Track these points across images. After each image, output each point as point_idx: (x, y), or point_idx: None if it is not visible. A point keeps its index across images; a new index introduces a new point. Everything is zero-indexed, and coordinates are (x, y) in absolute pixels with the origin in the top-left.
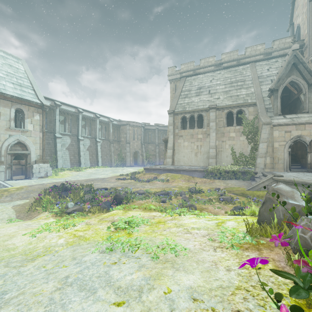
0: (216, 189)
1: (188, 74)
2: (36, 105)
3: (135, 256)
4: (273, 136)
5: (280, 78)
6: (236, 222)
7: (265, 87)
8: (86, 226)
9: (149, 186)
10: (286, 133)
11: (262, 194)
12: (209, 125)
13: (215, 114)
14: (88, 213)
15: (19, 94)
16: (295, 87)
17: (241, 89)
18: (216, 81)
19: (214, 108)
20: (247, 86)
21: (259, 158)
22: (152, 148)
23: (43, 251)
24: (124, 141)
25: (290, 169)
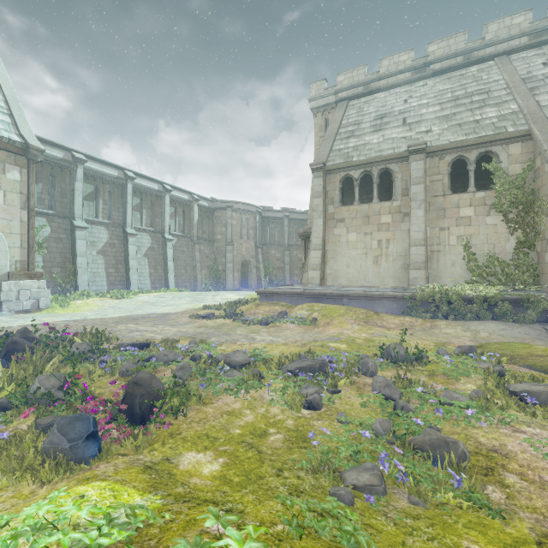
0: (465, 350)
1: (353, 94)
2: (10, 145)
3: None
4: None
5: None
6: None
7: (547, 98)
8: None
9: (266, 338)
10: None
11: None
12: (409, 192)
13: (424, 165)
14: None
15: None
16: None
17: (484, 109)
18: (419, 100)
19: (421, 152)
20: (499, 101)
21: None
22: (278, 256)
23: None
24: (222, 241)
25: None
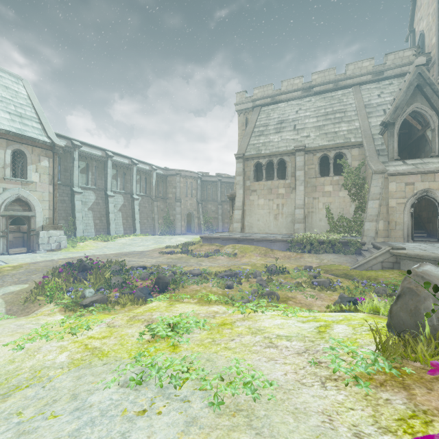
0: (307, 267)
1: (264, 103)
2: (43, 144)
3: (181, 395)
4: (388, 190)
5: (398, 107)
6: (350, 327)
7: (375, 121)
8: (106, 330)
9: (208, 264)
10: (408, 186)
11: (374, 275)
12: (295, 175)
13: (304, 159)
14: (115, 306)
15: (18, 129)
16: (418, 119)
17: (341, 124)
18: (305, 112)
19: (302, 151)
20: (350, 119)
21: (368, 222)
22: (213, 209)
23: (28, 378)
24: (173, 198)
25: (413, 239)
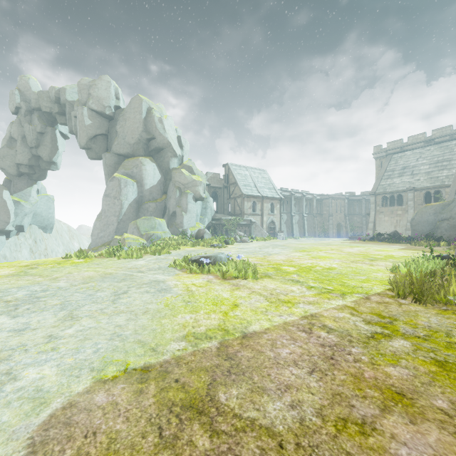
0: None
1: (394, 152)
2: (278, 199)
3: None
4: None
5: None
6: None
7: None
8: None
9: None
10: None
11: None
12: (407, 203)
13: (413, 194)
14: None
15: (271, 195)
16: None
17: (443, 171)
18: (422, 160)
19: (412, 190)
20: (451, 167)
21: None
22: (358, 220)
23: None
24: (326, 214)
25: None
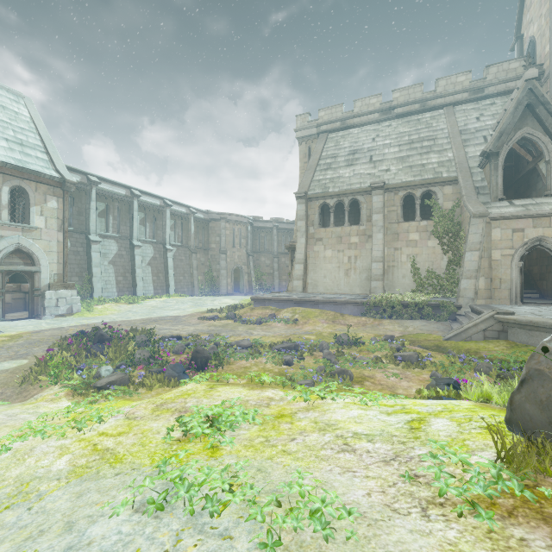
0: (387, 337)
1: (332, 128)
2: (50, 180)
3: (220, 527)
4: (491, 238)
5: (503, 132)
6: (454, 422)
7: (473, 151)
8: (124, 423)
9: (261, 333)
10: (516, 233)
11: (474, 347)
12: (372, 219)
13: (382, 199)
14: (139, 388)
15: (18, 160)
16: (528, 149)
17: (429, 154)
18: (383, 140)
19: (381, 189)
20: (441, 148)
21: (465, 279)
22: (267, 263)
23: (11, 495)
24: (216, 249)
25: (523, 301)
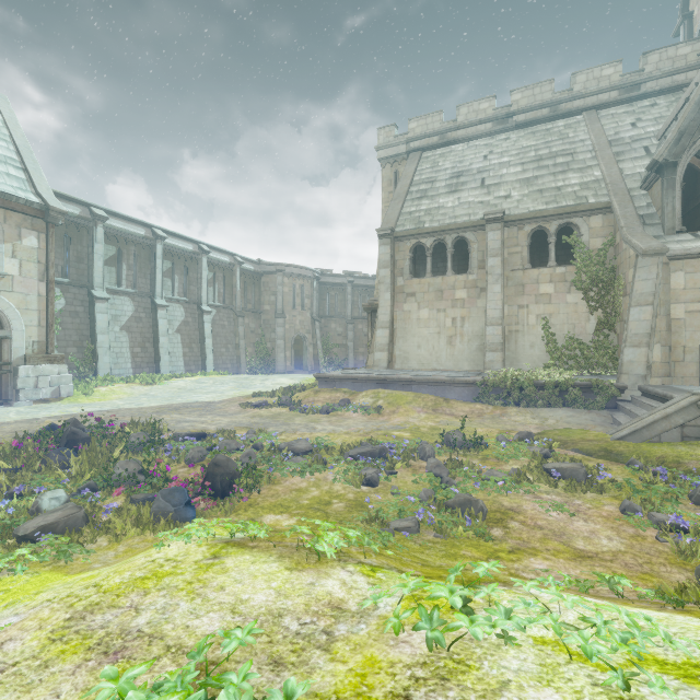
0: (522, 436)
1: (427, 144)
2: (27, 207)
3: None
4: (670, 287)
5: (684, 132)
6: None
7: (631, 167)
8: None
9: (327, 427)
10: None
11: (672, 454)
12: (486, 265)
13: (501, 236)
14: (100, 537)
15: None
16: None
17: (567, 174)
18: (500, 157)
19: (499, 222)
20: (583, 165)
21: (630, 347)
22: (339, 330)
23: None
24: (271, 312)
25: None
